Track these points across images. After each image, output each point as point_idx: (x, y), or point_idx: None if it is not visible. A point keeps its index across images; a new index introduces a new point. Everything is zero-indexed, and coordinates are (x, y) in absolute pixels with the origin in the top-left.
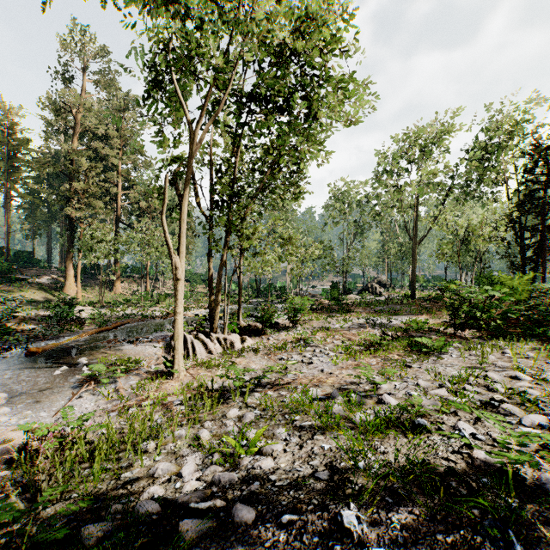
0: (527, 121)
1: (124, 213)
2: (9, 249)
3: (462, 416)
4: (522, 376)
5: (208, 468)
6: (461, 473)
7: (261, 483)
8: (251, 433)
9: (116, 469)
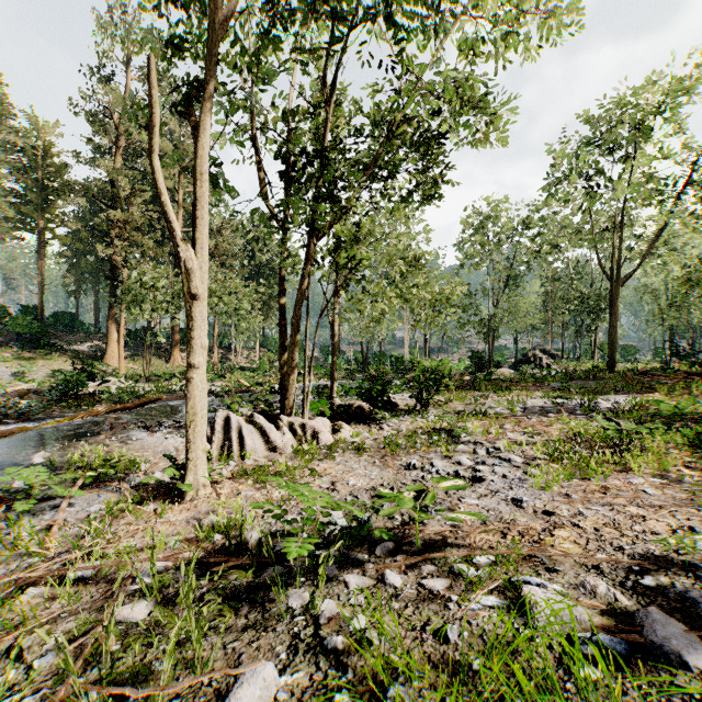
0: None
1: None
2: (42, 307)
3: None
4: None
5: None
6: None
7: None
8: None
9: None
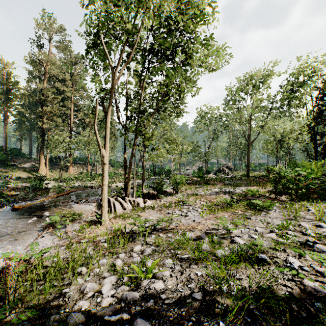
0: (318, 68)
1: (74, 126)
2: (6, 147)
3: (289, 252)
4: (324, 225)
5: (119, 288)
6: (299, 298)
7: (155, 300)
8: (149, 262)
9: (60, 286)
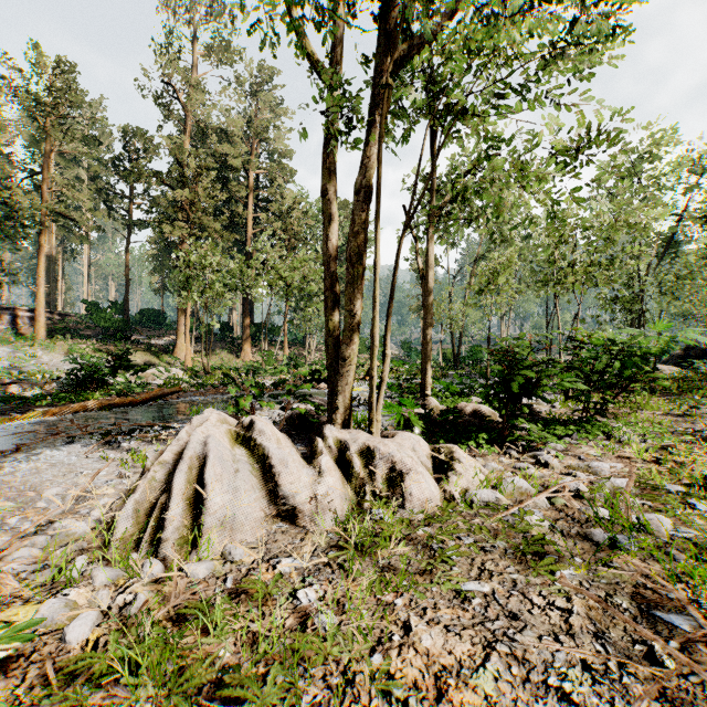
0: None
1: None
2: (126, 303)
3: None
4: None
5: None
6: None
7: None
8: None
9: None
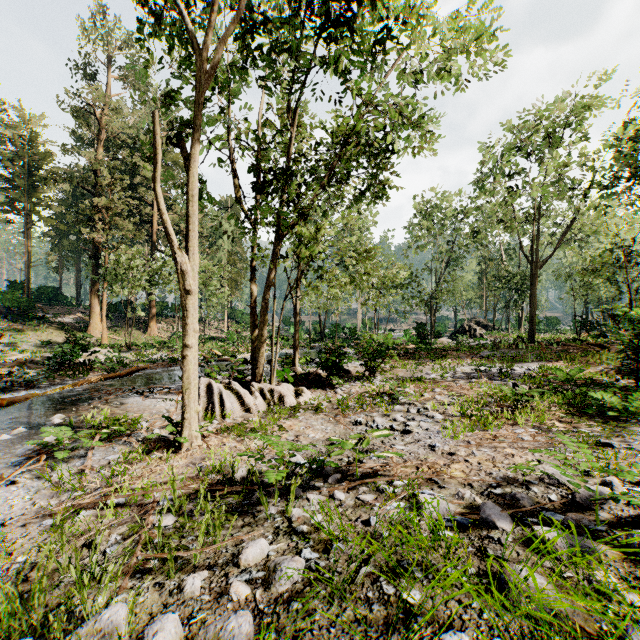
0: None
1: (162, 240)
2: (29, 283)
3: None
4: None
5: None
6: None
7: None
8: None
9: None
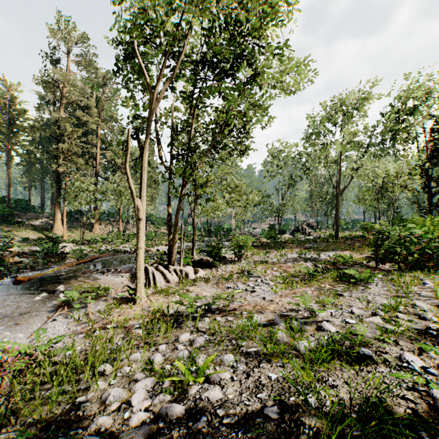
0: (434, 89)
1: (101, 169)
2: (9, 198)
3: (404, 345)
4: None
5: (157, 397)
6: (429, 420)
7: (208, 418)
8: (200, 359)
9: (74, 392)
